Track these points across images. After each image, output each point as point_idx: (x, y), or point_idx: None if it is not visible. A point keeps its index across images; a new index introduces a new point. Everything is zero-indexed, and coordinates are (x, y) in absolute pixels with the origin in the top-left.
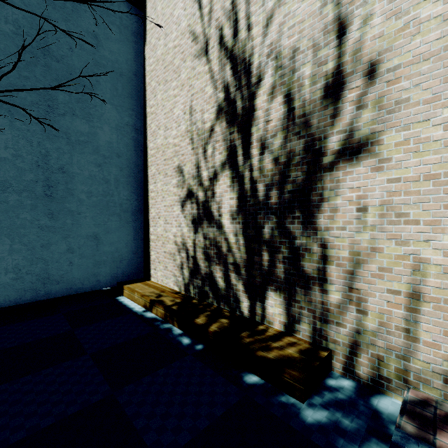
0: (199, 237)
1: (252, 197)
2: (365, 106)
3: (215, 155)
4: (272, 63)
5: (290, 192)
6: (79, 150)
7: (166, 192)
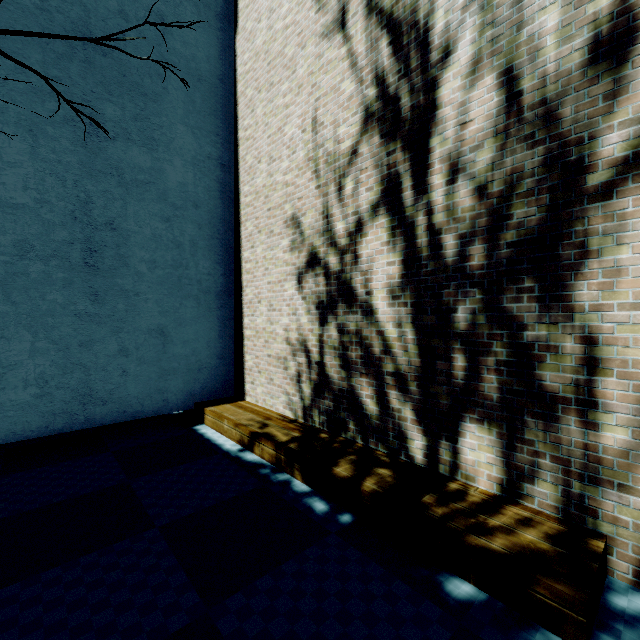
0: (329, 331)
1: (431, 259)
2: None
3: (360, 192)
4: (473, 19)
5: (513, 245)
6: (137, 196)
7: (271, 261)
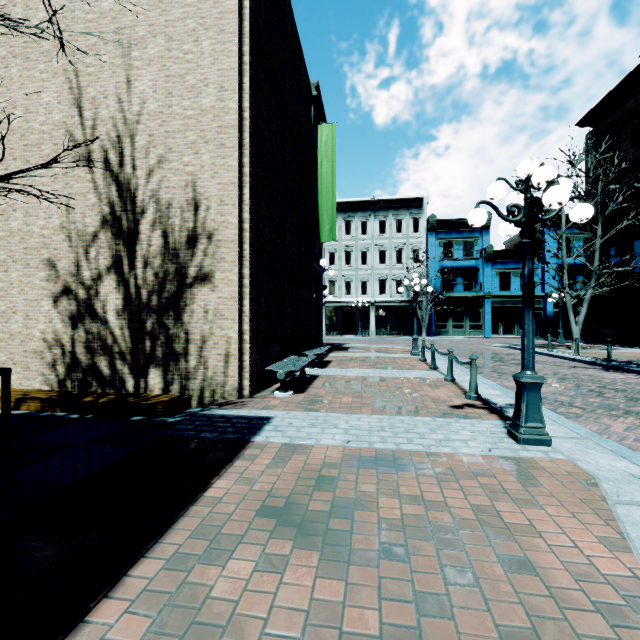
0: (79, 332)
1: (137, 299)
2: (208, 256)
3: (100, 259)
4: (154, 204)
5: (167, 299)
6: None
7: (28, 285)
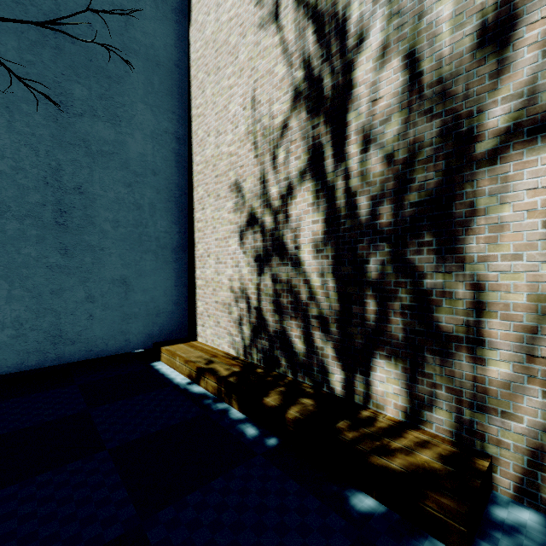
0: (265, 280)
1: (348, 218)
2: None
3: (290, 161)
4: (383, 10)
5: (415, 205)
6: (102, 164)
7: (218, 221)
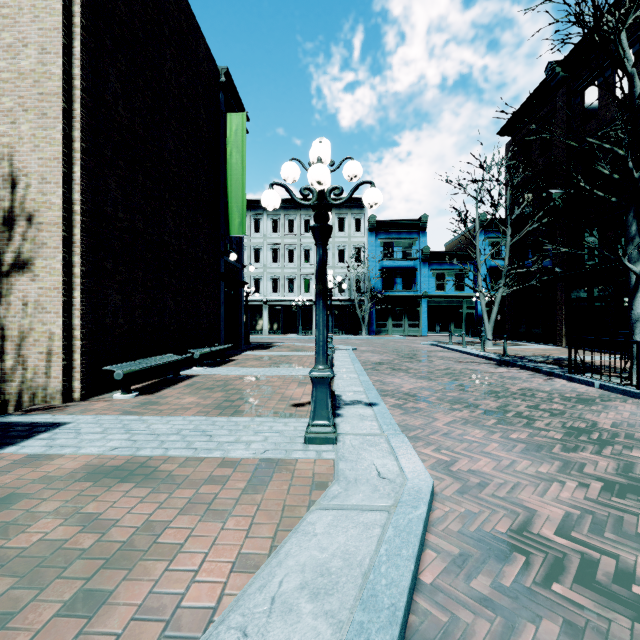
0: None
1: None
2: (27, 240)
3: None
4: None
5: None
6: None
7: None
